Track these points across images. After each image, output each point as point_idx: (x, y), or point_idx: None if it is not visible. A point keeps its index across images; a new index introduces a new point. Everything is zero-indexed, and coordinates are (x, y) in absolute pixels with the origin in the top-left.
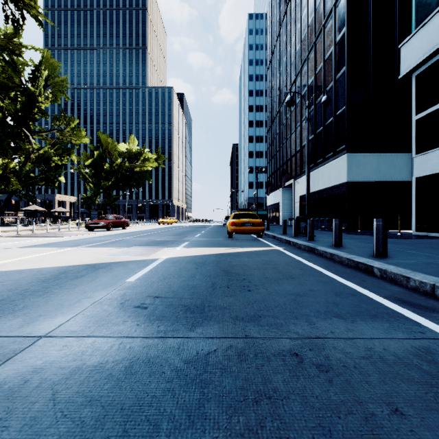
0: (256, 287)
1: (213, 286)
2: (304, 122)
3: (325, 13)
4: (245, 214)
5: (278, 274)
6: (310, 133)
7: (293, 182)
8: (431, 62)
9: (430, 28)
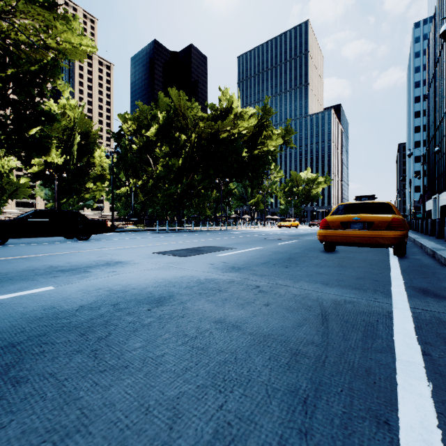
0: None
1: None
2: (442, 158)
3: None
4: None
5: None
6: (444, 167)
7: (436, 196)
8: None
9: None
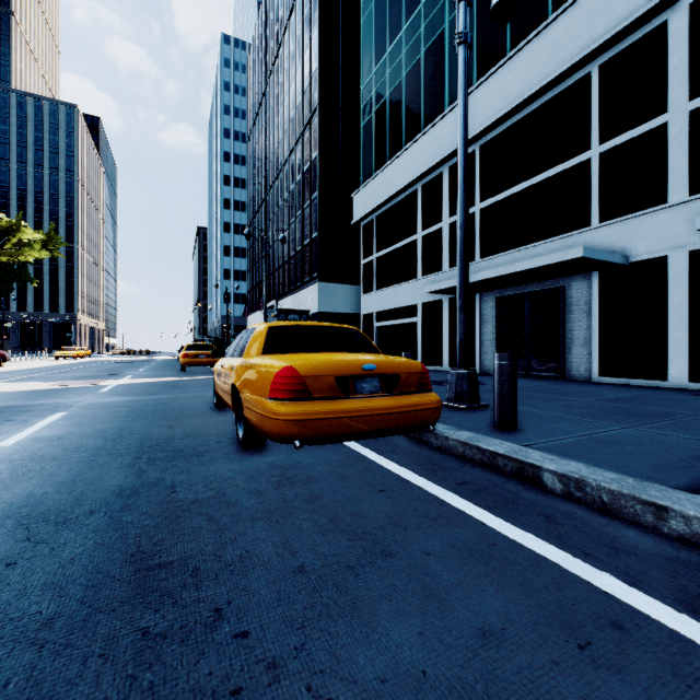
0: (190, 389)
1: (163, 390)
2: (286, 233)
3: (304, 120)
4: (201, 345)
5: (208, 385)
6: (292, 248)
7: (275, 303)
8: (369, 220)
9: (367, 192)
